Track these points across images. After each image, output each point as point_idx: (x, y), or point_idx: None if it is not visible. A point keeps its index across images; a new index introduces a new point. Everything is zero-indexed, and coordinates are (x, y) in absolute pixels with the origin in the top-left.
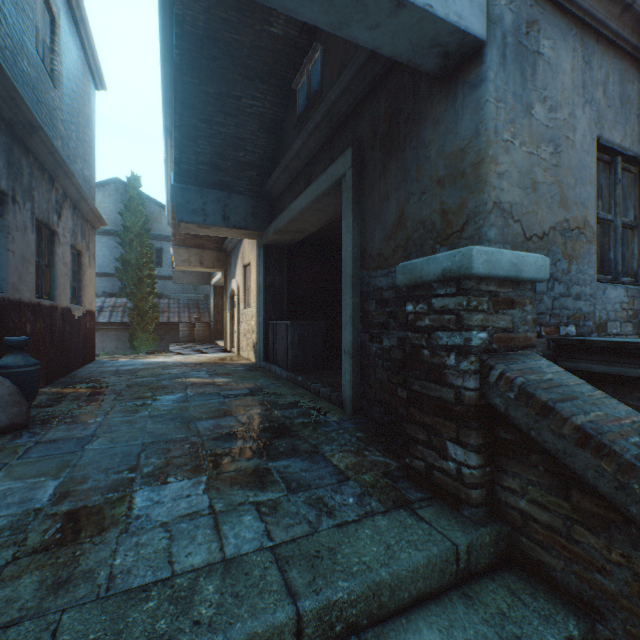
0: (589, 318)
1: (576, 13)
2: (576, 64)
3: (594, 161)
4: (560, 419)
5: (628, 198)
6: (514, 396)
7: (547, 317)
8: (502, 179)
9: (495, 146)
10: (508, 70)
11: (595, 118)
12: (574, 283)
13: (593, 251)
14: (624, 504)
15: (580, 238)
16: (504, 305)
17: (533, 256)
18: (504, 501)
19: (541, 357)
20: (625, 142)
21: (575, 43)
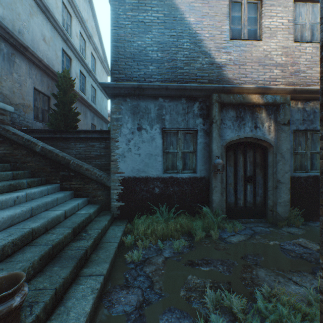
0: (32, 128)
1: (27, 56)
2: (27, 68)
3: (33, 92)
4: (10, 132)
5: (45, 104)
6: (2, 129)
7: (18, 124)
8: (4, 88)
9: (1, 79)
10: (6, 63)
11: (33, 82)
12: (27, 118)
13: (33, 113)
14: (19, 141)
15: (29, 109)
16: (2, 114)
17: (10, 106)
18: (1, 153)
19: (12, 127)
20: (43, 90)
21: (27, 63)
